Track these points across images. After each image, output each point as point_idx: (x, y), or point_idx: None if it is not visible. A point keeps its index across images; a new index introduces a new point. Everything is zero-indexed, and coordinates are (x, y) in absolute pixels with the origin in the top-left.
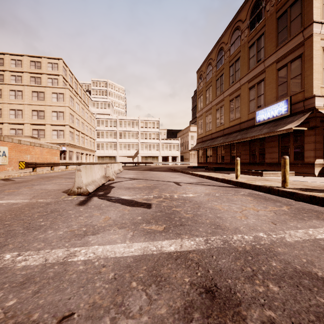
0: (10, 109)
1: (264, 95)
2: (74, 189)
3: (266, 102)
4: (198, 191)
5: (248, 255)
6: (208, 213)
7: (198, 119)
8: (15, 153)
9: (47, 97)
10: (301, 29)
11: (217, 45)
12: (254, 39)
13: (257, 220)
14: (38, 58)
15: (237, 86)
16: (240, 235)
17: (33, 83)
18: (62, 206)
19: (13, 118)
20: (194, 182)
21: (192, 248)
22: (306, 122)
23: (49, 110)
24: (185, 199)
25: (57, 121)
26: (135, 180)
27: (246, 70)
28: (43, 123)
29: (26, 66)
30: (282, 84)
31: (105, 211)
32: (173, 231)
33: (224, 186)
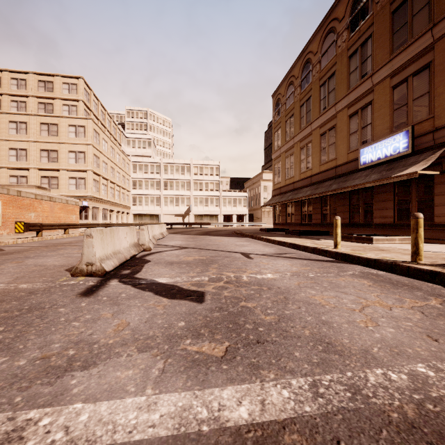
0: (10, 148)
1: (372, 125)
2: (82, 266)
3: (374, 135)
4: (279, 268)
5: (421, 438)
6: (304, 314)
7: (274, 162)
8: (13, 209)
9: (62, 131)
10: (429, 25)
11: (302, 57)
12: (357, 44)
13: (398, 330)
14: (49, 76)
15: (331, 114)
16: (379, 369)
17: (42, 111)
18: (53, 297)
19: (14, 160)
20: (272, 253)
21: (287, 413)
22: (436, 164)
23: (65, 150)
24: (261, 284)
25: (76, 165)
26: (183, 250)
27: (344, 89)
28: (56, 168)
29: (32, 87)
30: (400, 109)
31: (123, 309)
32: (243, 357)
33: (318, 259)
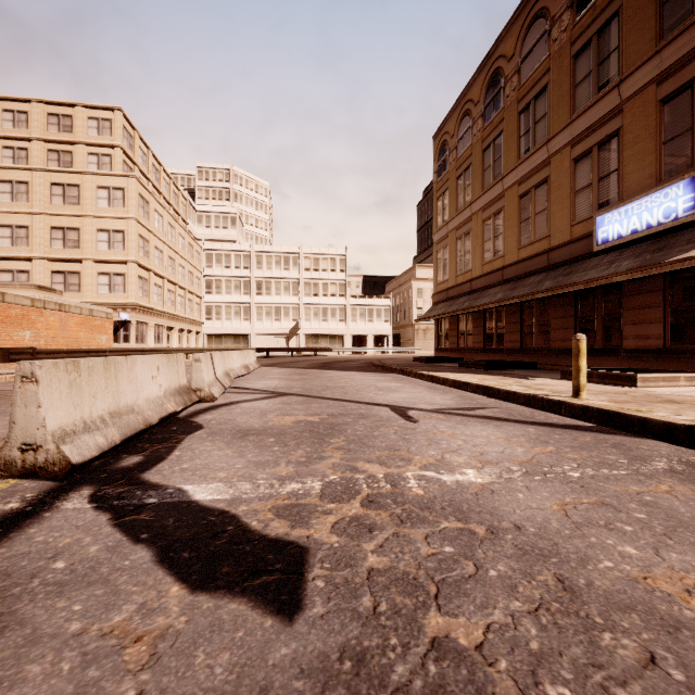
0: (1, 224)
1: (619, 173)
2: (10, 451)
3: (624, 190)
4: (484, 448)
5: None
6: None
7: (436, 246)
8: None
9: (87, 197)
10: None
11: (486, 66)
12: (590, 32)
13: None
14: (65, 107)
15: (539, 159)
16: None
17: (55, 165)
18: None
19: (8, 245)
20: (451, 407)
21: None
22: None
23: (91, 227)
24: (462, 510)
25: (110, 252)
26: (278, 401)
27: (565, 114)
28: (77, 257)
29: (37, 125)
30: (677, 139)
31: None
32: None
33: (555, 422)
